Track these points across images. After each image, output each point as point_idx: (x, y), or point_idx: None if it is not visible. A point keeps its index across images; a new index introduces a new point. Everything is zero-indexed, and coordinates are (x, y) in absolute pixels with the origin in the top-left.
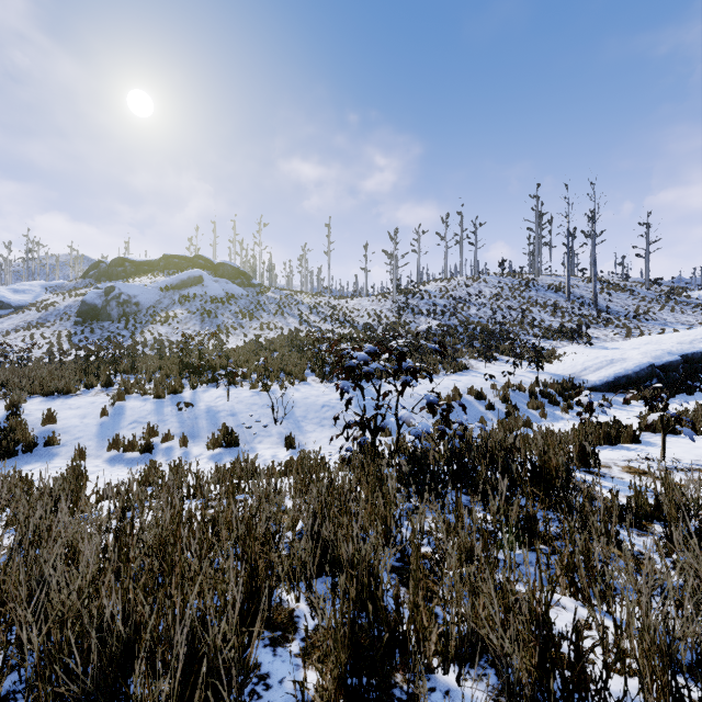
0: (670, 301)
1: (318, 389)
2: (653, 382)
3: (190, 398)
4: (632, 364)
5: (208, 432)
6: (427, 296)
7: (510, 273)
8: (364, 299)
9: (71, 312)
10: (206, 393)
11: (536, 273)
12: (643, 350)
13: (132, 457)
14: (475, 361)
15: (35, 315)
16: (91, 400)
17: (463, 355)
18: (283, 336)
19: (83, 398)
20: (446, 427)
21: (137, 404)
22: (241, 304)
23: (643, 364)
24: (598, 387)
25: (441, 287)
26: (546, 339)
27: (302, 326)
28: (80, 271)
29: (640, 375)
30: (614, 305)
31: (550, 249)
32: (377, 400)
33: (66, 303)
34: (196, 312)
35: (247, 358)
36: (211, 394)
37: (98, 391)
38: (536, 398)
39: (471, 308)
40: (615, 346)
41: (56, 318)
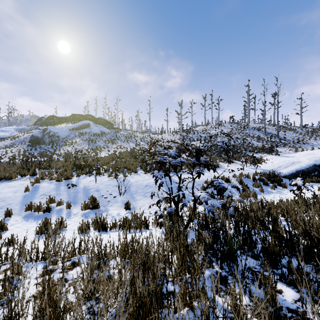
0: (313, 135)
1: (143, 177)
2: (315, 173)
3: (75, 182)
4: (304, 164)
5: (83, 200)
6: (196, 133)
7: (235, 122)
8: (166, 134)
9: (26, 140)
10: (84, 179)
11: (248, 122)
12: (308, 157)
13: (38, 215)
14: (222, 163)
15: (9, 142)
16: (21, 183)
17: (216, 160)
18: (127, 151)
19: (18, 182)
20: (211, 197)
21: (46, 185)
22: (108, 136)
23: (310, 164)
24: (287, 176)
25: (203, 129)
26: (256, 152)
27: (136, 147)
28: (33, 122)
29: (309, 170)
30: (287, 136)
31: (254, 111)
32: (179, 184)
33: (24, 136)
34: (86, 140)
35: (108, 161)
36: (87, 179)
37: (27, 178)
38: (257, 182)
39: (218, 138)
40: (291, 155)
41: (19, 143)
